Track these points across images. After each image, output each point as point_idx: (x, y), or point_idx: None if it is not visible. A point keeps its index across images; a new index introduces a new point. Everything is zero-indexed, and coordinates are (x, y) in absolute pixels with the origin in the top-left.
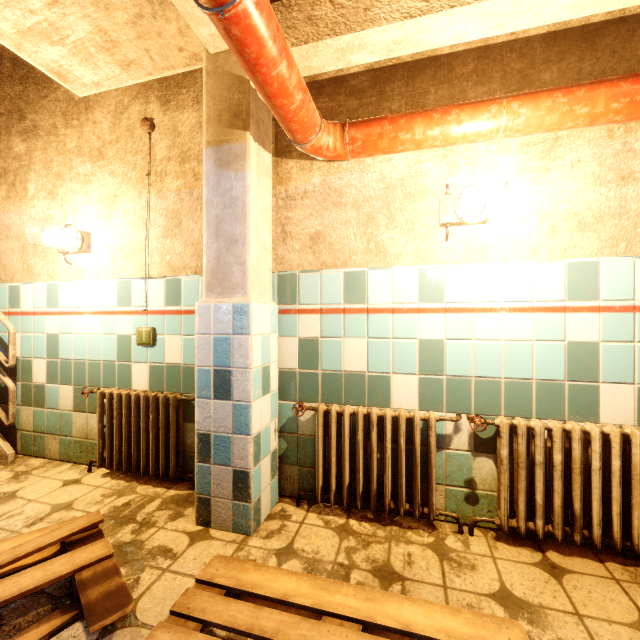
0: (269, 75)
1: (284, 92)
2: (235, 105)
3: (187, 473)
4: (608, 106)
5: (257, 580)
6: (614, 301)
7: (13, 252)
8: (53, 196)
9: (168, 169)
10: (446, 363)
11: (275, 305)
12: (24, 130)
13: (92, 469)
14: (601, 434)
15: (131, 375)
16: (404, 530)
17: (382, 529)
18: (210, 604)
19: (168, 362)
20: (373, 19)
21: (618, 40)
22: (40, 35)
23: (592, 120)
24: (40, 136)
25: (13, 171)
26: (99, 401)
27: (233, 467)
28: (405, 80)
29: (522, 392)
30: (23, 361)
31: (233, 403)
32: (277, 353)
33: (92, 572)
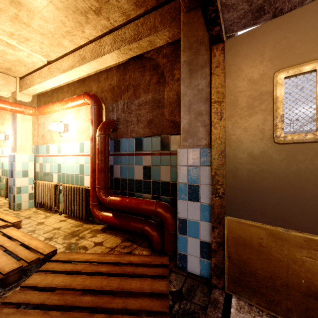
0: None
1: (2, 109)
2: None
3: None
4: (72, 104)
5: None
6: (86, 153)
7: None
8: (3, 124)
9: None
10: (61, 170)
11: (32, 154)
12: None
13: (7, 199)
14: (76, 188)
15: None
16: (48, 213)
17: (44, 213)
18: None
19: None
20: (34, 84)
21: (88, 82)
22: None
23: (73, 107)
24: None
25: None
26: (6, 180)
27: (13, 194)
28: (56, 93)
29: (73, 178)
30: None
31: (13, 178)
32: (34, 167)
33: None
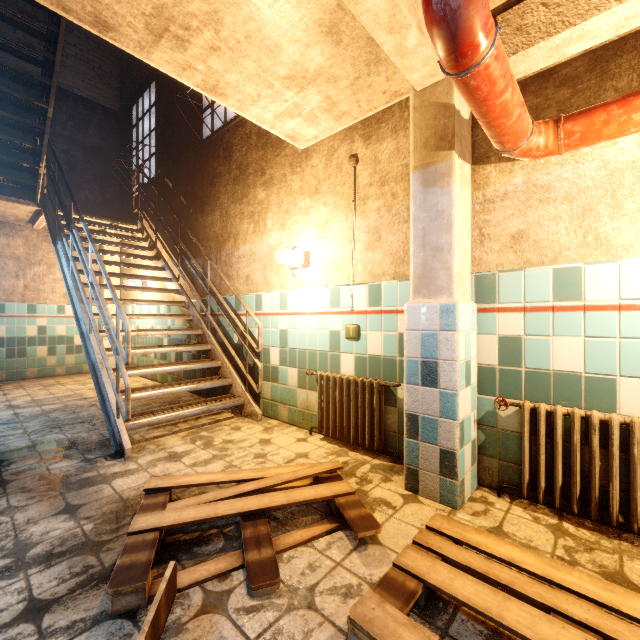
0: (494, 105)
1: (504, 113)
2: (440, 130)
3: (388, 448)
4: None
5: (481, 541)
6: None
7: (257, 271)
8: (283, 227)
9: (370, 193)
10: None
11: (474, 304)
12: (264, 182)
13: (311, 433)
14: None
15: (340, 363)
16: (639, 549)
17: (607, 540)
18: (444, 545)
19: (370, 354)
20: (598, 5)
21: None
22: (287, 115)
23: None
24: (275, 184)
25: (257, 213)
26: (319, 381)
27: (439, 446)
28: (637, 50)
29: None
30: (264, 348)
31: (439, 390)
32: (475, 349)
33: (345, 500)
